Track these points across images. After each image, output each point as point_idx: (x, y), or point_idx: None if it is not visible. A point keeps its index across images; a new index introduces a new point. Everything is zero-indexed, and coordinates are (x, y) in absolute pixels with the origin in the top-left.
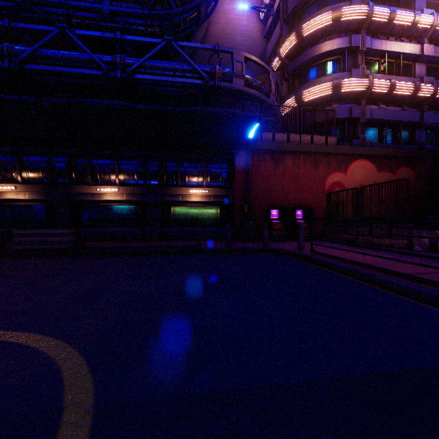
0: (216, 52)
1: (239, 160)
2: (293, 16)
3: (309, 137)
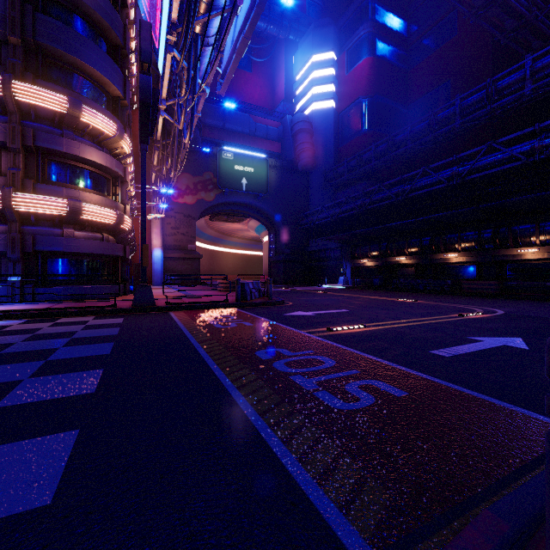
0: None
1: None
2: None
3: None
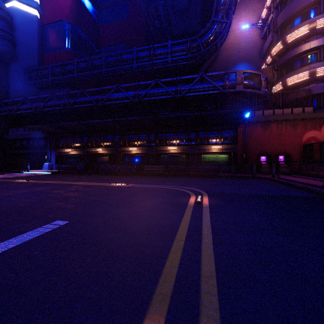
0: (226, 74)
1: (240, 129)
2: (281, 28)
3: (290, 110)
